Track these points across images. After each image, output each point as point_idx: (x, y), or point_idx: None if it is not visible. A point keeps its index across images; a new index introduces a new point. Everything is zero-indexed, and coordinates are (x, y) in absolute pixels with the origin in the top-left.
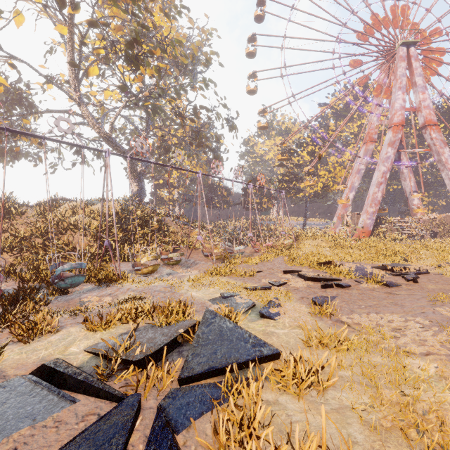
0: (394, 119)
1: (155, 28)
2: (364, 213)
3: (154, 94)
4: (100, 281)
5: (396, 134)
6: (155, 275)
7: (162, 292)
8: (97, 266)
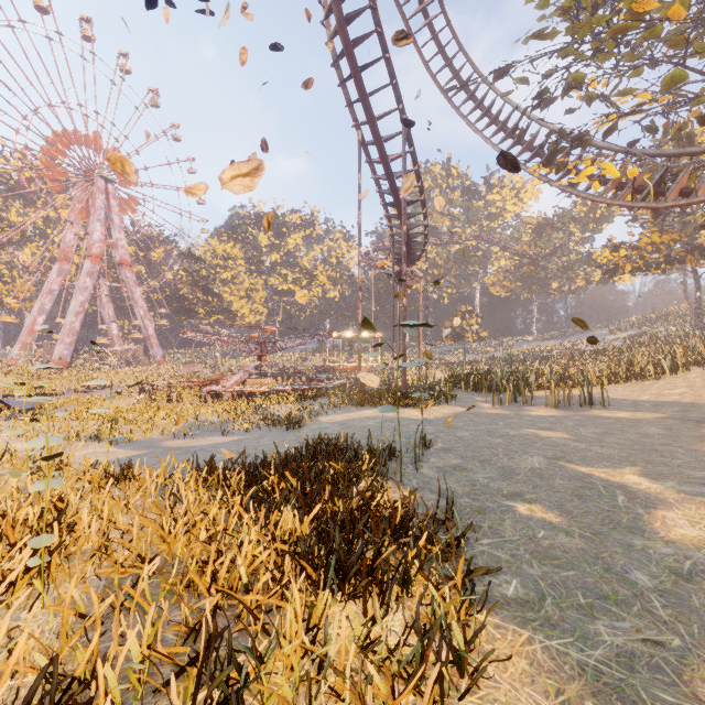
0: (93, 249)
1: None
2: (61, 343)
3: None
4: None
5: (96, 266)
6: None
7: None
8: None
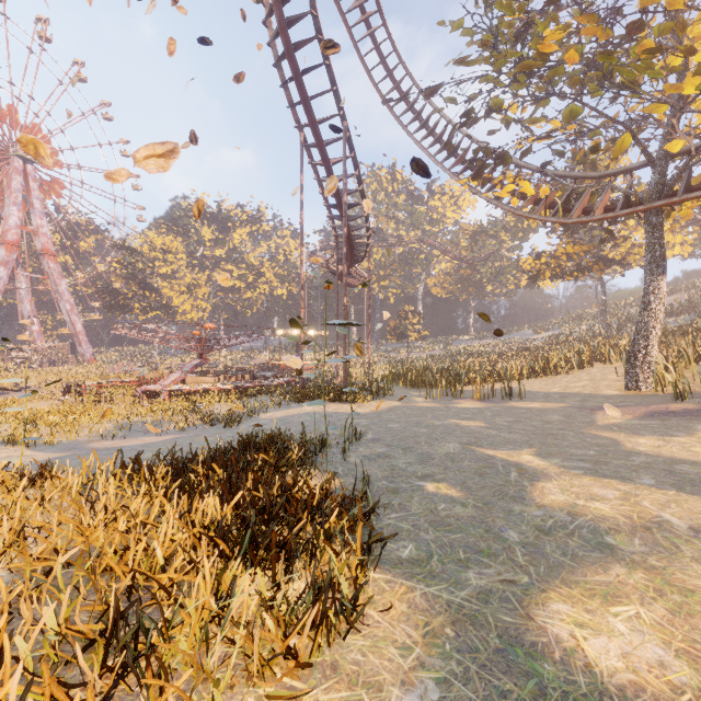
0: (8, 236)
1: None
2: None
3: None
4: None
5: (11, 254)
6: None
7: None
8: None
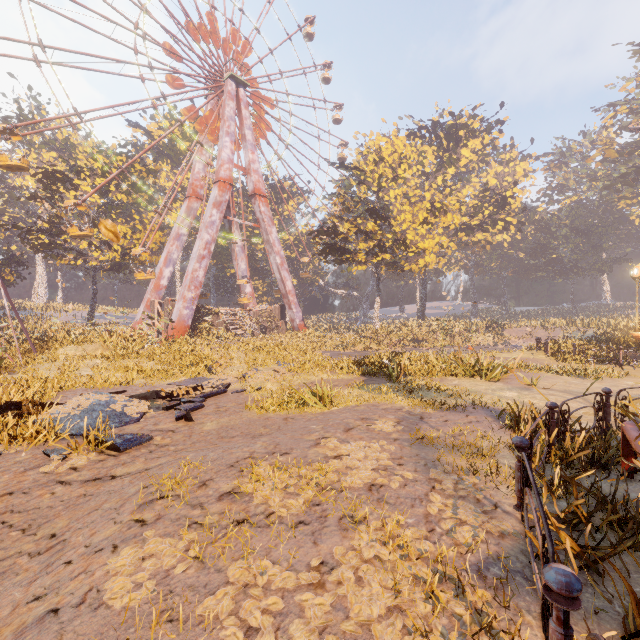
0: (221, 171)
1: None
2: (181, 299)
3: None
4: None
5: (224, 194)
6: None
7: None
8: None
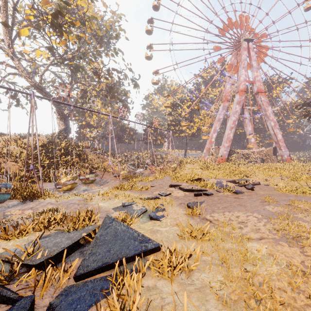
0: (240, 87)
1: (77, 7)
2: (222, 147)
3: (77, 56)
4: (25, 198)
5: (241, 97)
6: (74, 192)
7: (76, 204)
8: (24, 185)
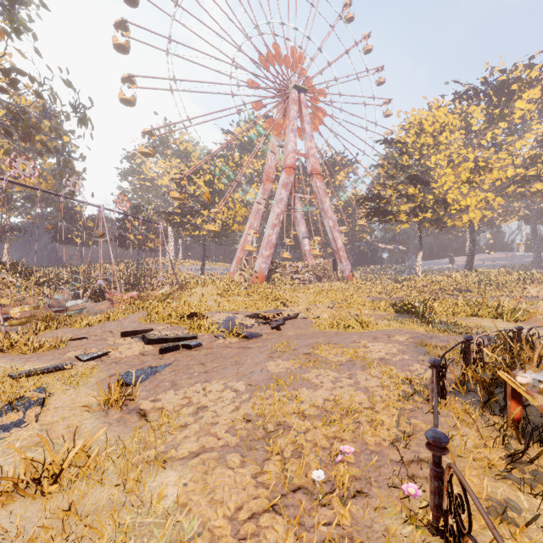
0: (287, 160)
1: None
2: (260, 256)
3: None
4: None
5: (289, 177)
6: None
7: None
8: None
